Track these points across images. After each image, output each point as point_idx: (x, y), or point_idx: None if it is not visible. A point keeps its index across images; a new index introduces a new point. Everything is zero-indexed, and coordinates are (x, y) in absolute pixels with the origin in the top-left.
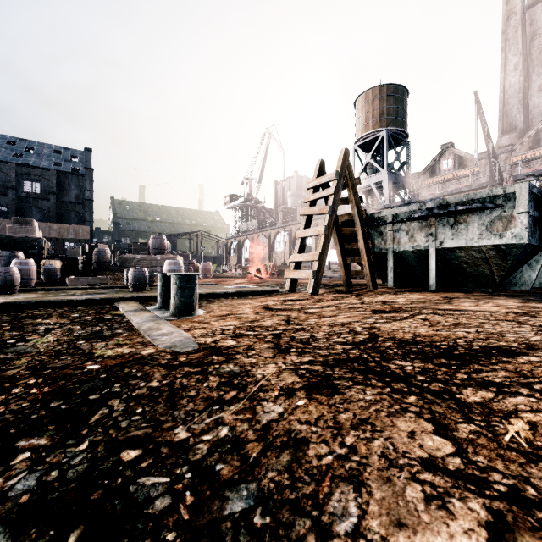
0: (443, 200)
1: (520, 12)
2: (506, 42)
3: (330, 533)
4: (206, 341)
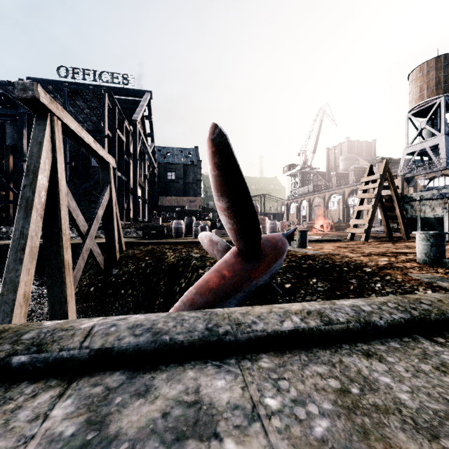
0: None
1: None
2: None
3: (367, 264)
4: (325, 253)
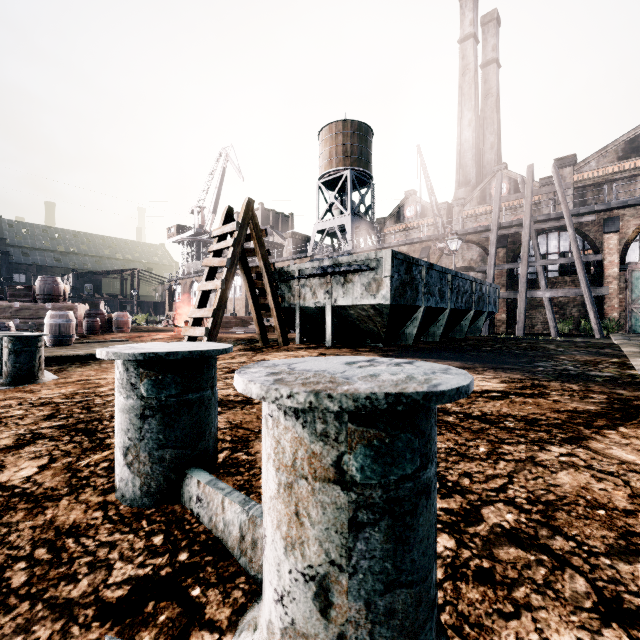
0: (336, 259)
1: (473, 70)
2: (462, 97)
3: None
4: None
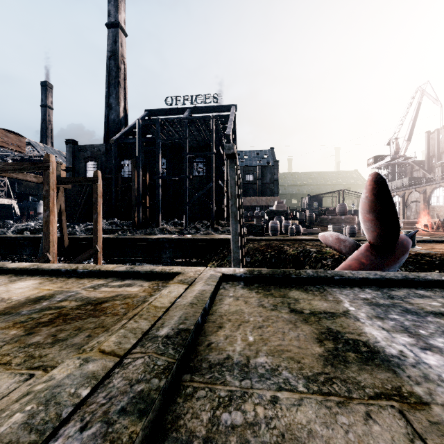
0: None
1: None
2: None
3: None
4: (440, 252)
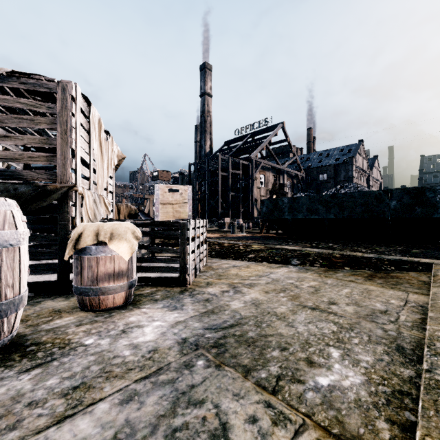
0: None
1: None
2: None
3: None
4: None
